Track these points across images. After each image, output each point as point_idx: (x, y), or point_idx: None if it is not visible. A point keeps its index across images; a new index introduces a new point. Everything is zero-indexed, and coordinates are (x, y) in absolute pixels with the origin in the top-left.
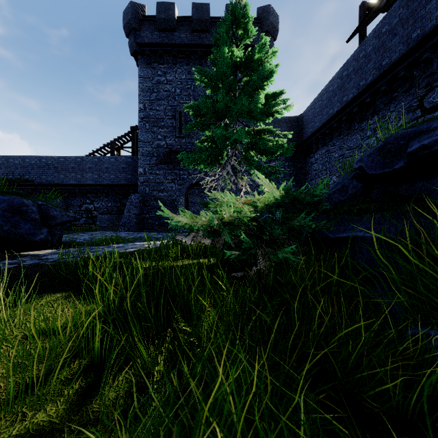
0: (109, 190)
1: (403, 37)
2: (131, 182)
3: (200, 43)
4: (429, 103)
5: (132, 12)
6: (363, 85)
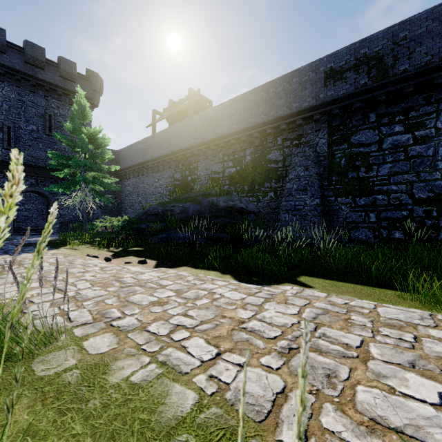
0: None
1: (167, 146)
2: None
3: (34, 75)
4: (175, 177)
5: None
6: (153, 156)
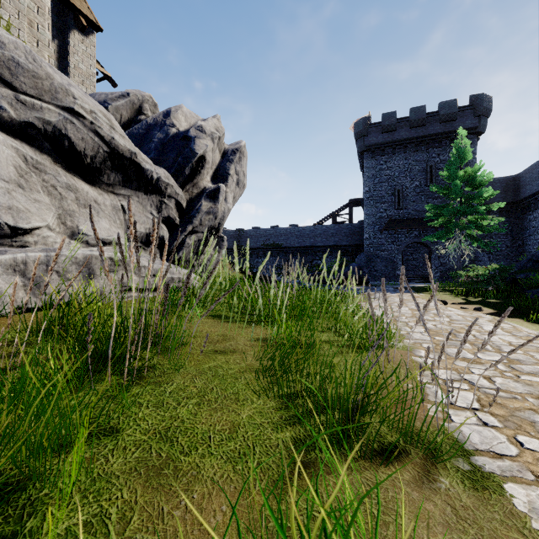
0: (333, 249)
1: None
2: (350, 243)
3: (417, 136)
4: None
5: (363, 125)
6: None
